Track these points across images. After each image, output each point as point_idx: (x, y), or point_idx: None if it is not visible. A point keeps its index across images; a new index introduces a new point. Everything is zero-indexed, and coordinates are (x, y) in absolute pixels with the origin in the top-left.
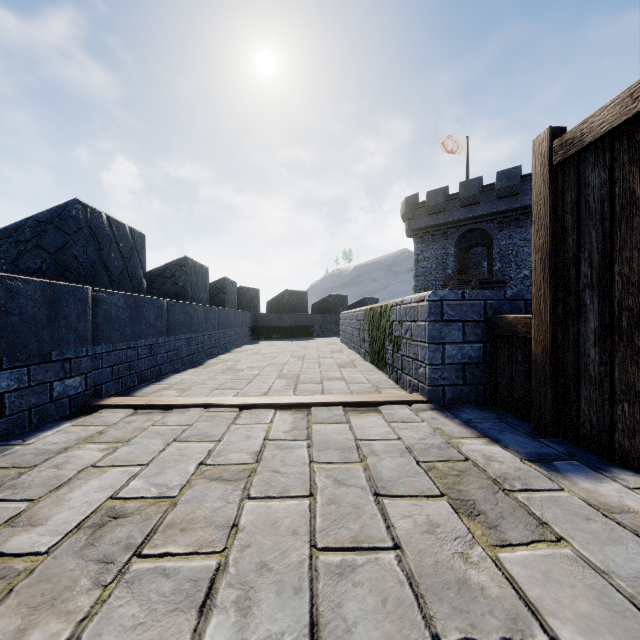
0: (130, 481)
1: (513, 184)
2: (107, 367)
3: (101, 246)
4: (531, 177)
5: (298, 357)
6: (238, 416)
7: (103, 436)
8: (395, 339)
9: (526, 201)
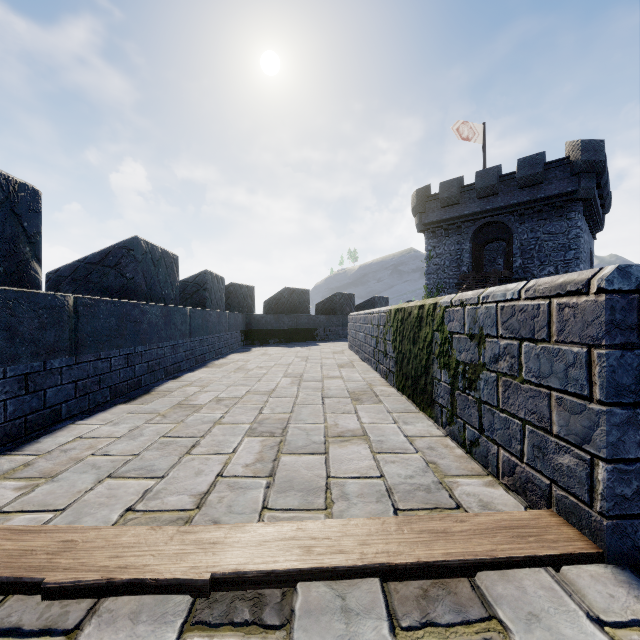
0: None
1: (536, 172)
2: None
3: None
4: (557, 164)
5: (294, 375)
6: None
7: None
8: (459, 366)
9: (551, 190)
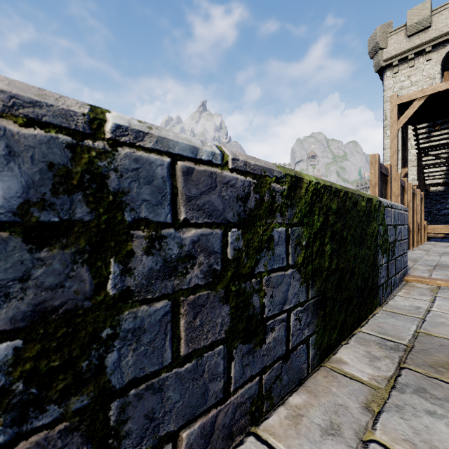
0: None
1: None
2: None
3: None
4: None
5: None
6: None
7: None
8: (391, 245)
9: None
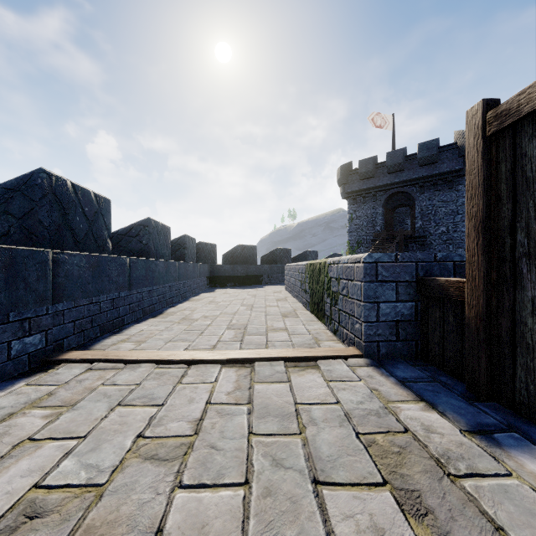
0: (63, 459)
1: (432, 154)
2: (69, 322)
3: (66, 211)
4: (448, 148)
5: (247, 305)
6: (186, 372)
7: (53, 397)
8: (333, 294)
9: (443, 168)
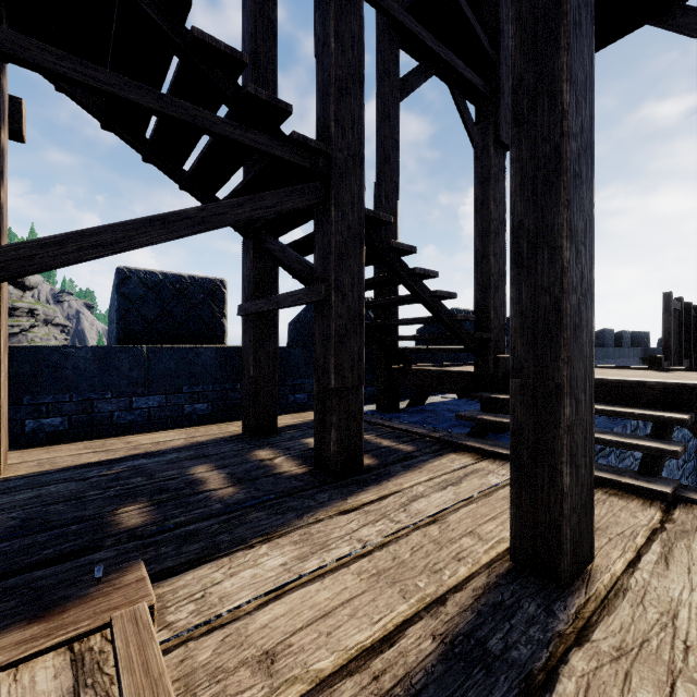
0: None
1: None
2: None
3: None
4: None
5: None
6: None
7: None
8: None
9: None
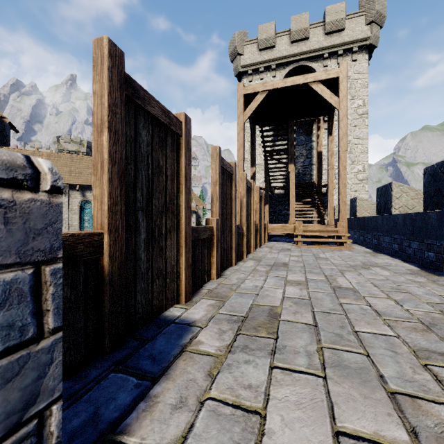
0: None
1: None
2: None
3: None
4: None
5: None
6: None
7: None
8: None
9: None
